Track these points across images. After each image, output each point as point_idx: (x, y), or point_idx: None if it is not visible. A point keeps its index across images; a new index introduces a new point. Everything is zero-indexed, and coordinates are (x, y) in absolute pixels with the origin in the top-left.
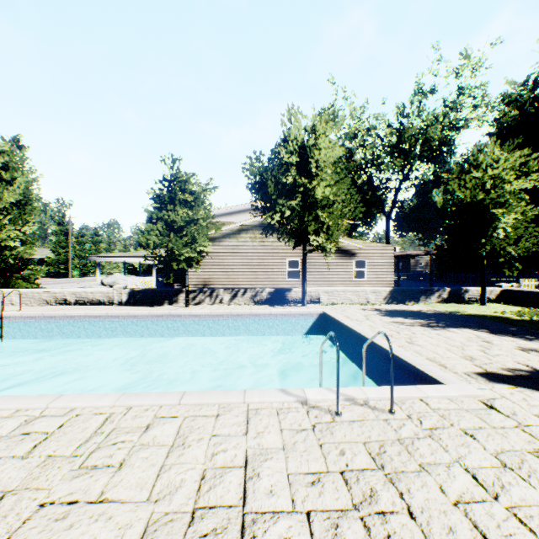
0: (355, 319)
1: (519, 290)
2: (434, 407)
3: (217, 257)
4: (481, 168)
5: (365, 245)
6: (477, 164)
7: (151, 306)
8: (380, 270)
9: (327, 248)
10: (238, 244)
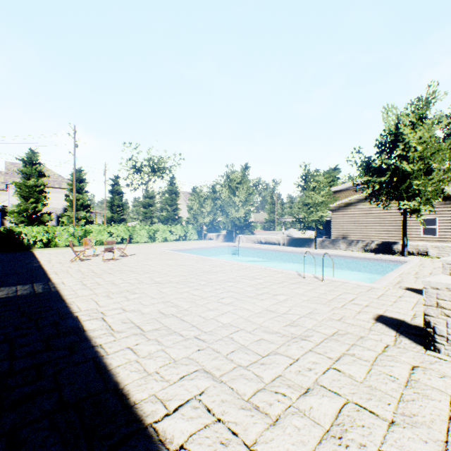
0: (422, 266)
1: None
2: (343, 284)
3: (352, 217)
4: None
5: None
6: None
7: (297, 247)
8: None
9: (420, 209)
10: (370, 207)
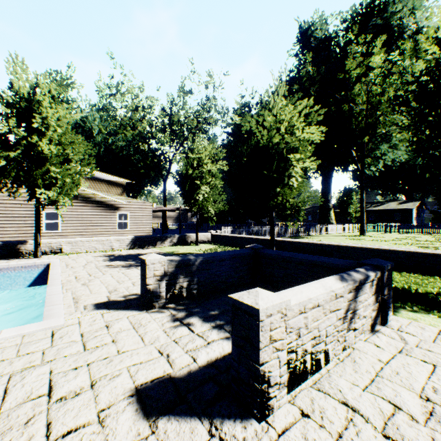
0: (72, 266)
1: (218, 234)
2: None
3: None
4: (195, 152)
5: (128, 201)
6: (193, 149)
7: None
8: (141, 222)
9: (60, 201)
10: None
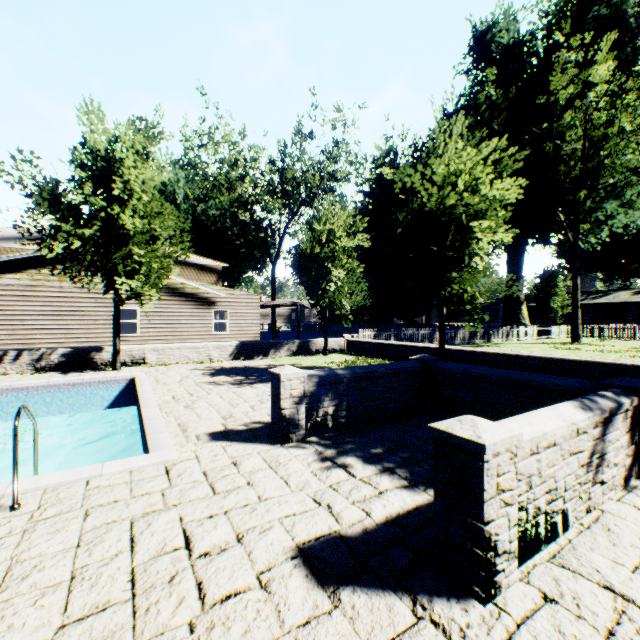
0: (164, 383)
1: (355, 340)
2: (95, 486)
3: None
4: (323, 221)
5: (228, 293)
6: (319, 217)
7: None
8: (245, 322)
9: (145, 294)
10: (35, 284)
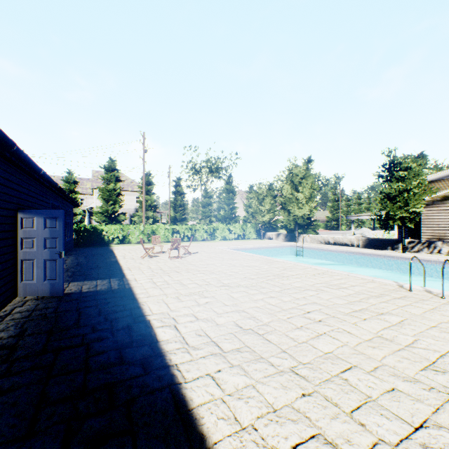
0: None
1: None
2: None
3: None
4: None
5: None
6: None
7: (376, 249)
8: None
9: None
10: None
